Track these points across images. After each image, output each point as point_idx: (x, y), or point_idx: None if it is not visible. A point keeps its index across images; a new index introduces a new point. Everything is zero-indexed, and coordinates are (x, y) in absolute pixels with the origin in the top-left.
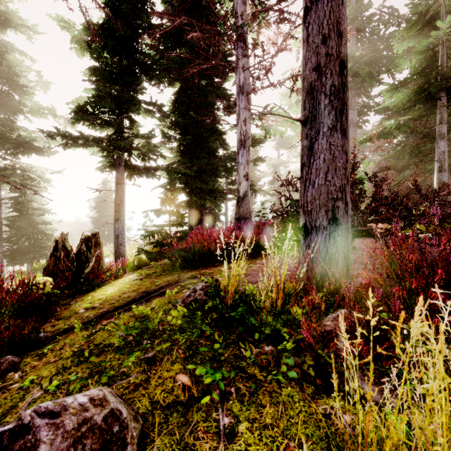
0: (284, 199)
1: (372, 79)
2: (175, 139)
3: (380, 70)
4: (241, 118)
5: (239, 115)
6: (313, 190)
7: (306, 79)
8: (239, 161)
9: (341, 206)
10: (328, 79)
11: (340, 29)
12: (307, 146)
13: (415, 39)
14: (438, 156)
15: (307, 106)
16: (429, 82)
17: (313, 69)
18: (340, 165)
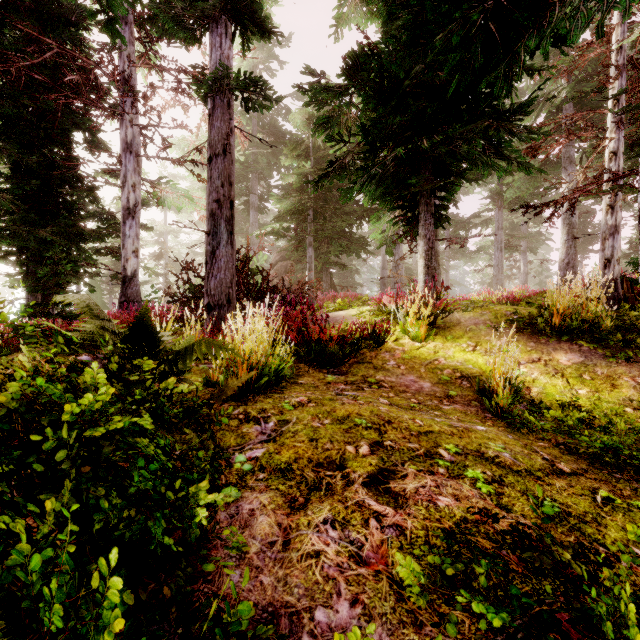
0: (173, 280)
1: (272, 167)
2: (9, 179)
3: (279, 162)
4: (129, 181)
5: (127, 178)
6: (214, 281)
7: (210, 204)
8: (126, 233)
9: (232, 292)
10: (224, 211)
11: (231, 180)
12: (211, 250)
13: (295, 161)
14: (309, 258)
15: (211, 223)
16: (301, 202)
17: (214, 200)
18: (231, 267)
